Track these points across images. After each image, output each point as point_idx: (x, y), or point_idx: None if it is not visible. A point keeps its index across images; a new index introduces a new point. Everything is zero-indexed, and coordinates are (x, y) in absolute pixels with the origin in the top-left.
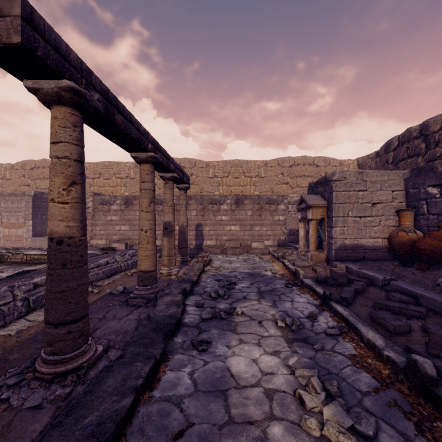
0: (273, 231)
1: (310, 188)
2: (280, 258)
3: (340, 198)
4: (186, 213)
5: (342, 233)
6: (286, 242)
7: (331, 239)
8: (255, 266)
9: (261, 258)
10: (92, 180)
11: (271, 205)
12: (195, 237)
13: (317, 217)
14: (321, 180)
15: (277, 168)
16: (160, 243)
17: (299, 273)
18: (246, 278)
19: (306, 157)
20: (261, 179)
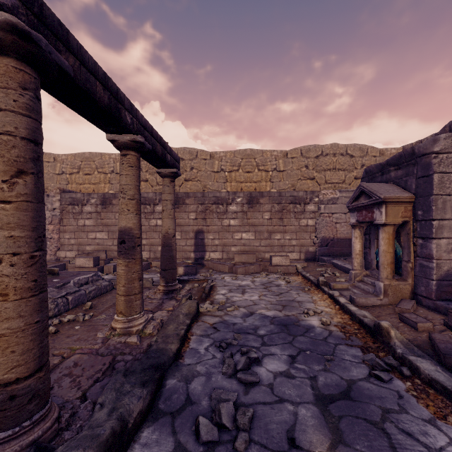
0: (299, 240)
1: (368, 175)
2: (321, 285)
3: (448, 185)
4: (172, 214)
5: (451, 249)
6: (318, 254)
7: (428, 259)
8: (285, 302)
9: (288, 282)
10: (70, 176)
11: (296, 205)
12: (194, 248)
13: (395, 220)
14: (399, 157)
15: (300, 159)
16: (148, 256)
17: (389, 334)
18: (276, 338)
19: (337, 144)
20: (279, 173)
